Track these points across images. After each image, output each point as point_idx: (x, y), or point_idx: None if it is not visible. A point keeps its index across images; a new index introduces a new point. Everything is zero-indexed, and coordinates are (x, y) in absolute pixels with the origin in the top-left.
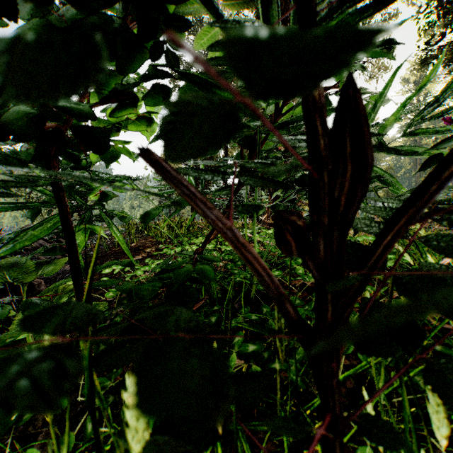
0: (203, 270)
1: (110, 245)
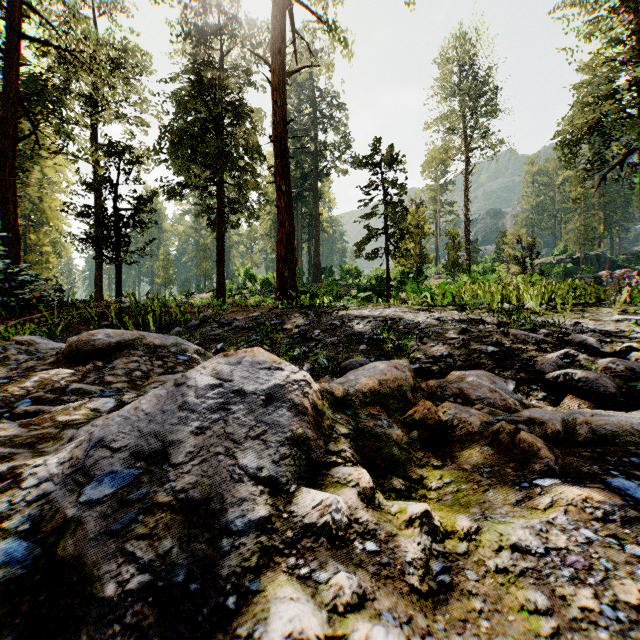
0: None
1: None
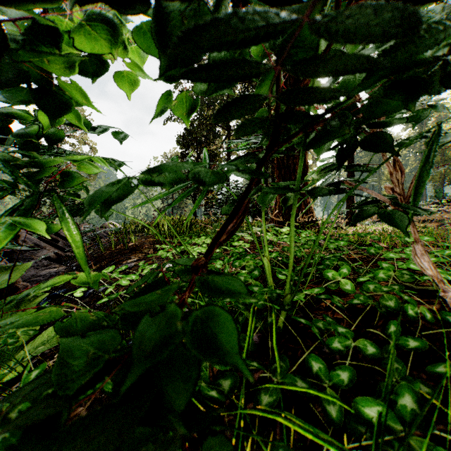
0: (209, 328)
1: (108, 245)
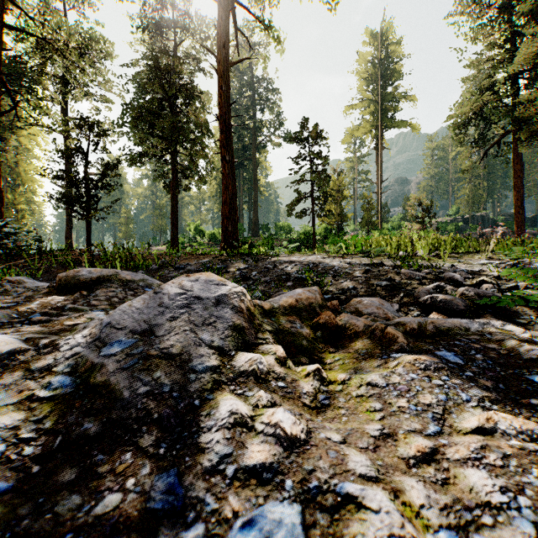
0: None
1: None
